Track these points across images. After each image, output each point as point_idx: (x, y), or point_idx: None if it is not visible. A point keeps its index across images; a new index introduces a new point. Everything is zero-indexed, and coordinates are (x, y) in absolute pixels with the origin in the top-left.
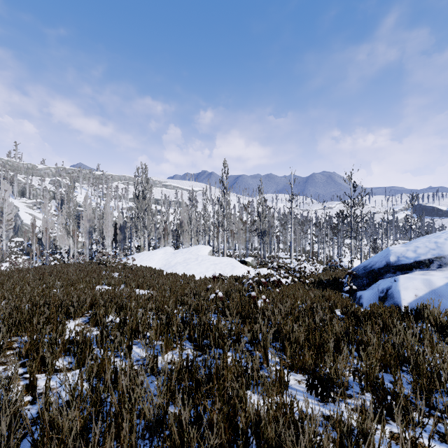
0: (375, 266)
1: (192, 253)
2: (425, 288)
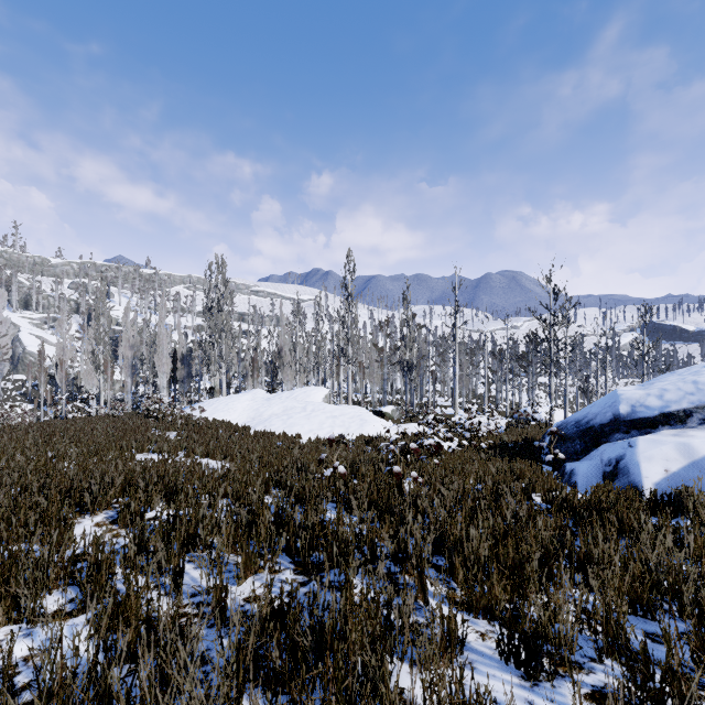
0: (595, 421)
1: (298, 398)
2: (681, 459)
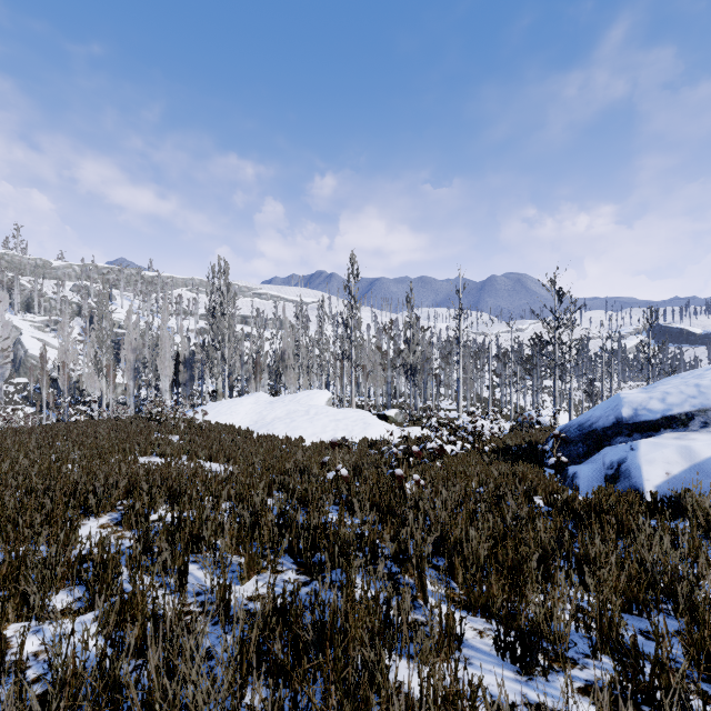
0: (598, 424)
1: (301, 402)
2: (682, 462)
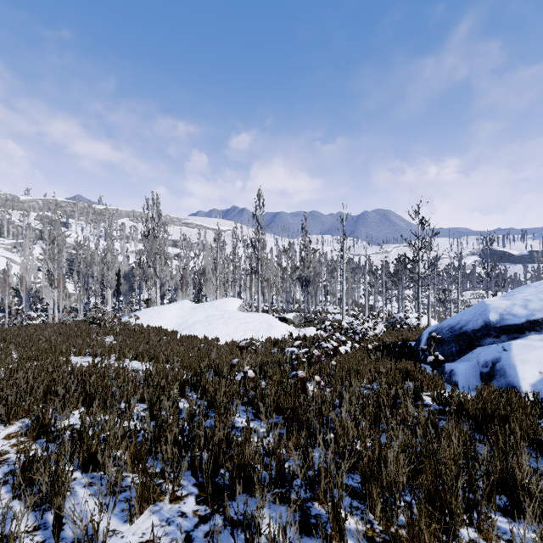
0: (468, 327)
1: (217, 308)
2: None
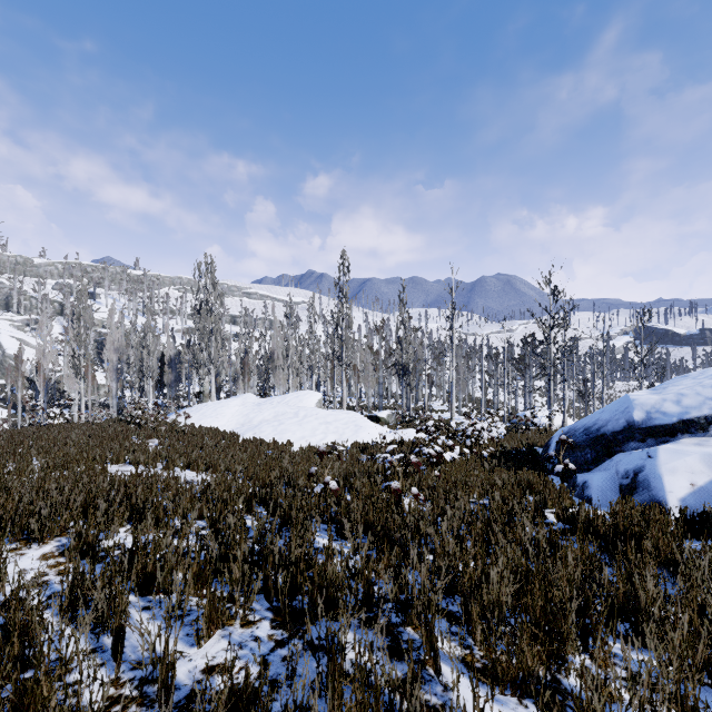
0: (606, 428)
1: (290, 403)
2: (708, 471)
